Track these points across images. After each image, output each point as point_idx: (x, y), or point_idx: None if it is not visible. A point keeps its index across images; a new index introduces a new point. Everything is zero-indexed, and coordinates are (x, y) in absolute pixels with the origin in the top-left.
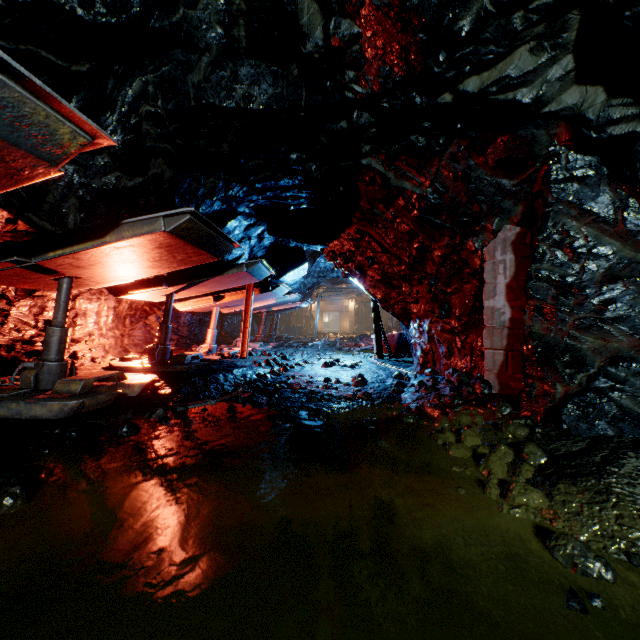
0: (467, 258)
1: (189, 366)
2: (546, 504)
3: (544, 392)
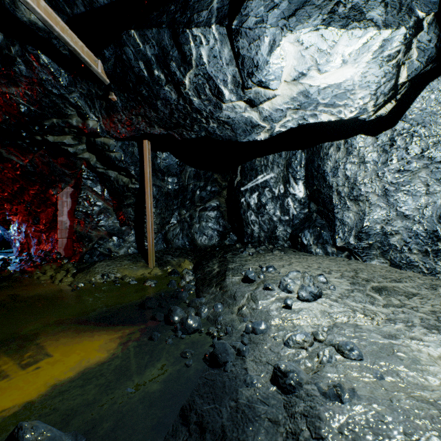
0: (50, 197)
1: None
2: (73, 279)
3: (80, 251)
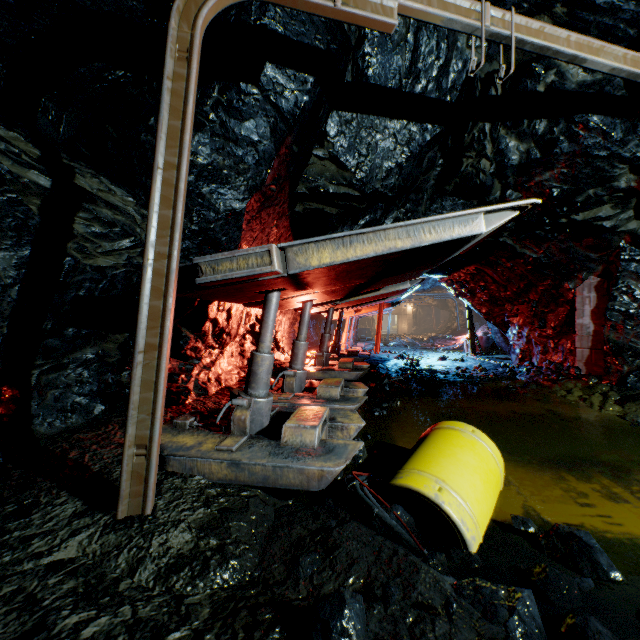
0: (562, 293)
1: (365, 358)
2: (621, 410)
3: (616, 370)
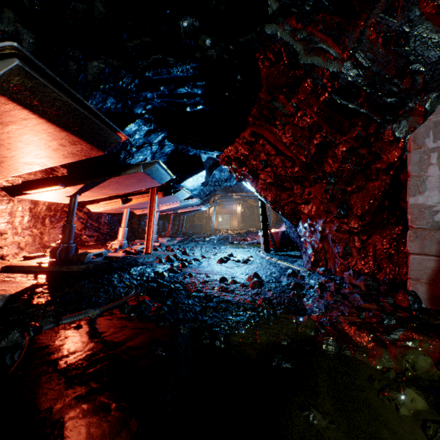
0: (380, 150)
1: (85, 266)
2: None
3: None
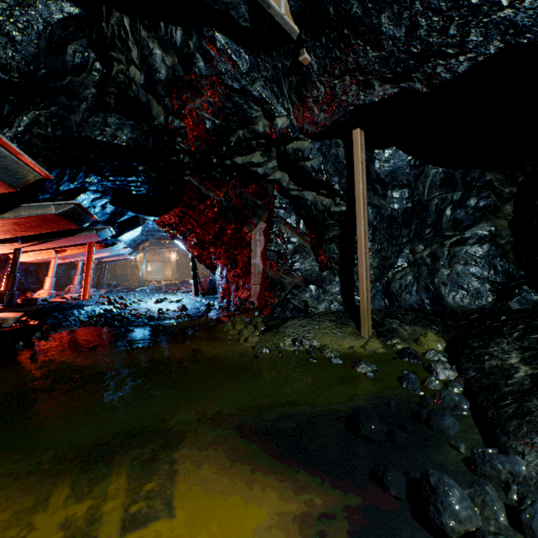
0: (244, 236)
1: (44, 306)
2: (259, 340)
3: (271, 303)
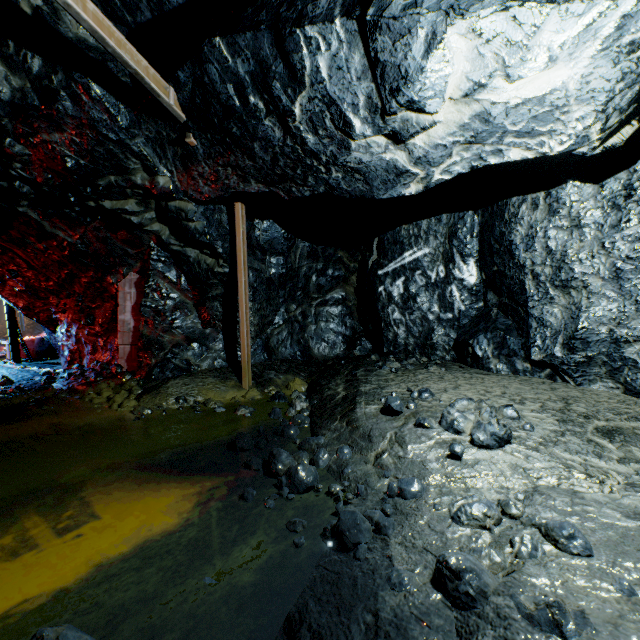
0: (108, 287)
1: None
2: (137, 404)
3: (148, 364)
